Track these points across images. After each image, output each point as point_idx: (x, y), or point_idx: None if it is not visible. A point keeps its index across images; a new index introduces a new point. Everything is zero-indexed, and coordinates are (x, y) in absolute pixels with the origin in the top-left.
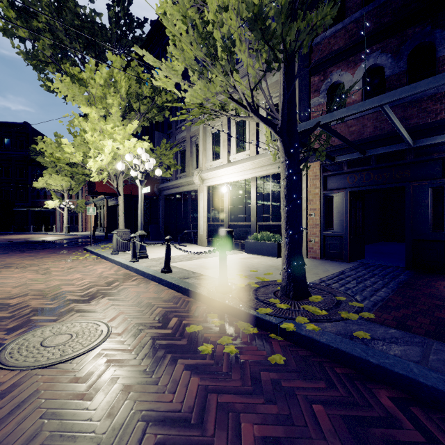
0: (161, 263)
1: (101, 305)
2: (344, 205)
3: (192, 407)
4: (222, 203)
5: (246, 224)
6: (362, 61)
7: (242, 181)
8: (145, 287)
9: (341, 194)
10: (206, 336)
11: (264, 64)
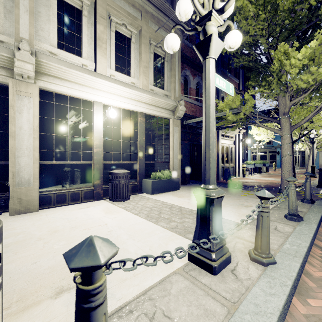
0: (250, 227)
1: None
2: (188, 151)
3: None
4: (88, 130)
5: (130, 163)
6: (196, 76)
7: (125, 110)
8: None
9: (186, 144)
10: None
11: (159, 10)
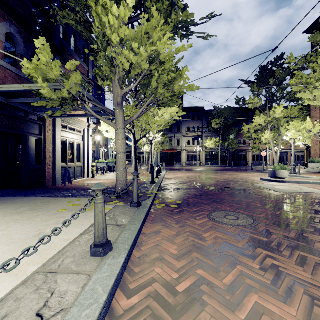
0: None
1: (212, 234)
2: None
3: (194, 198)
4: None
5: None
6: (5, 21)
7: None
8: (157, 248)
9: None
10: (174, 204)
11: None
